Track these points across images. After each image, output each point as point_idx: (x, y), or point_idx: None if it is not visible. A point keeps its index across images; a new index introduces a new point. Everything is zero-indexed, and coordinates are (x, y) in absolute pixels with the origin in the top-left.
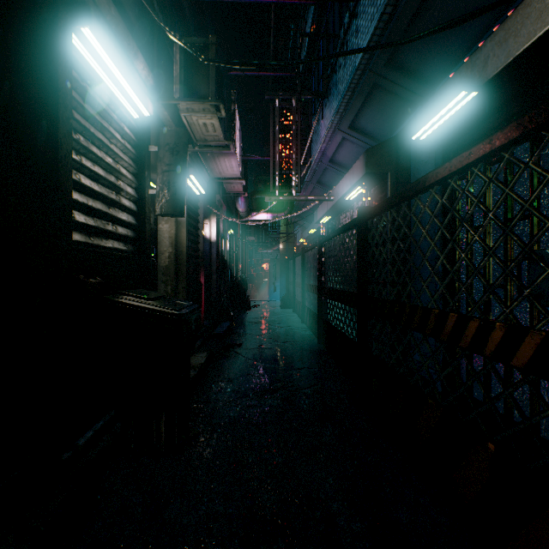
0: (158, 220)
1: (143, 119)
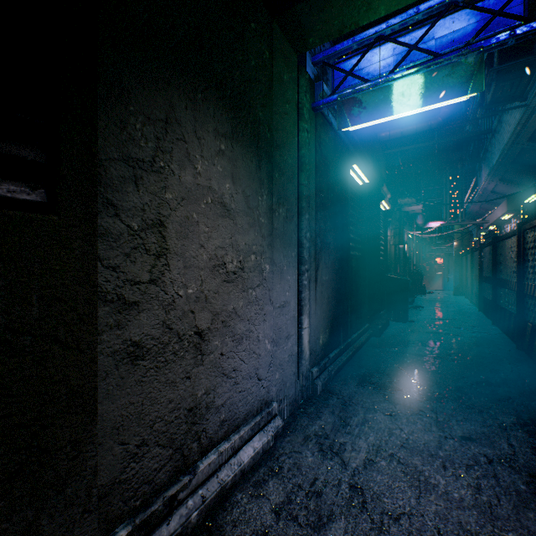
0: None
1: (386, 210)
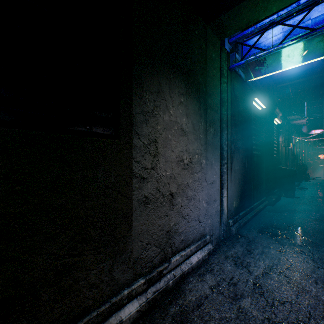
0: None
1: (278, 124)
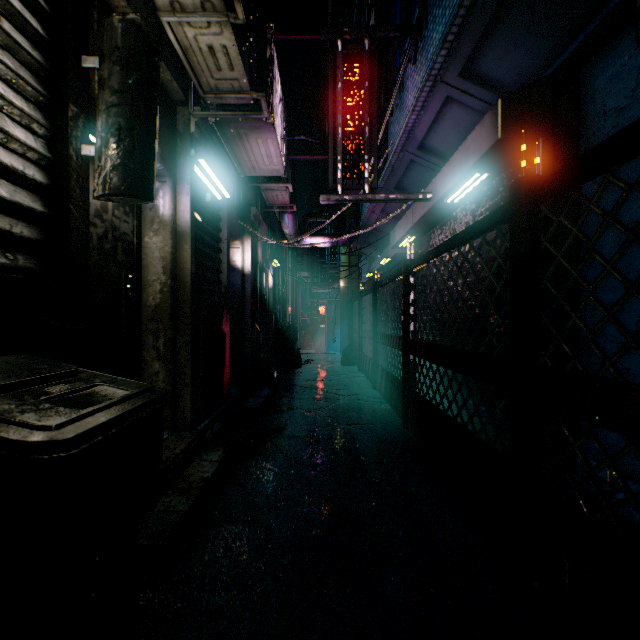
0: (143, 229)
1: None
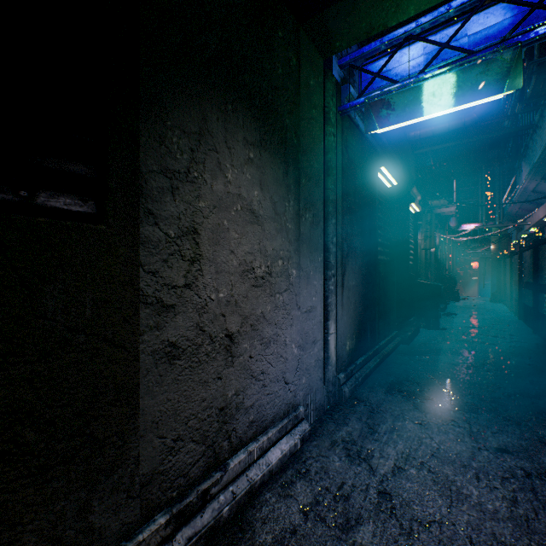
0: None
1: (416, 213)
